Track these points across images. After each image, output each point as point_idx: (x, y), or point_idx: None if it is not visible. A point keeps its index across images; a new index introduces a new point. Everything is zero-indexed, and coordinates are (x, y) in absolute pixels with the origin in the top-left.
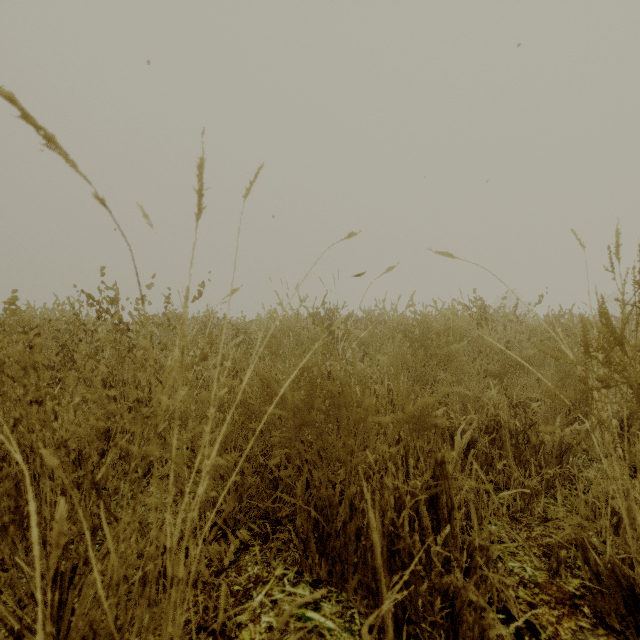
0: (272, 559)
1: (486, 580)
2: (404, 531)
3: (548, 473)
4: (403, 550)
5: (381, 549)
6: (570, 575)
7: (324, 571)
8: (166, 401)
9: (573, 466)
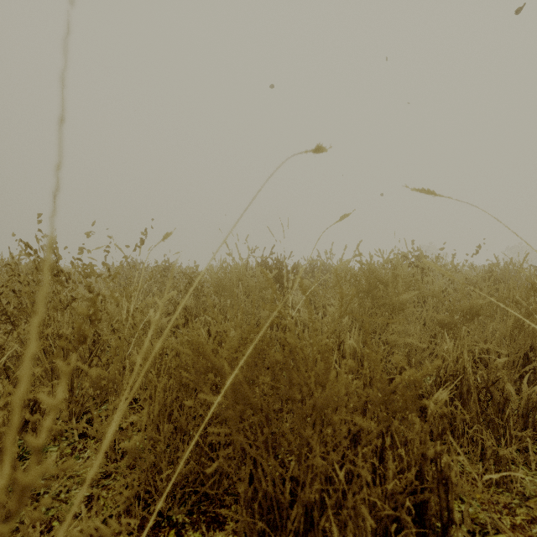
0: None
1: None
2: None
3: (517, 437)
4: None
5: None
6: None
7: None
8: None
9: None
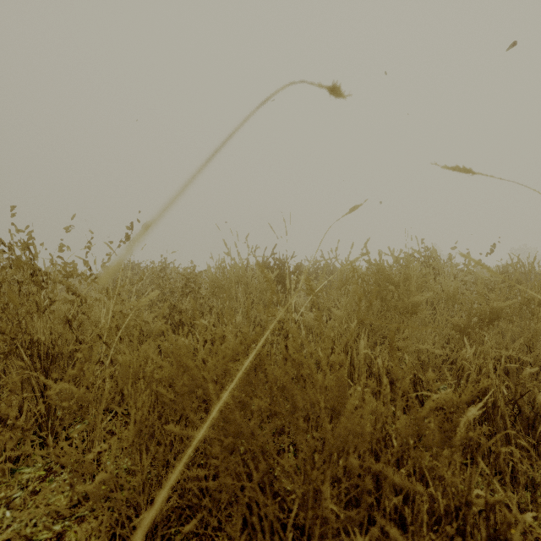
0: None
1: None
2: None
3: None
4: None
5: None
6: None
7: None
8: None
9: None
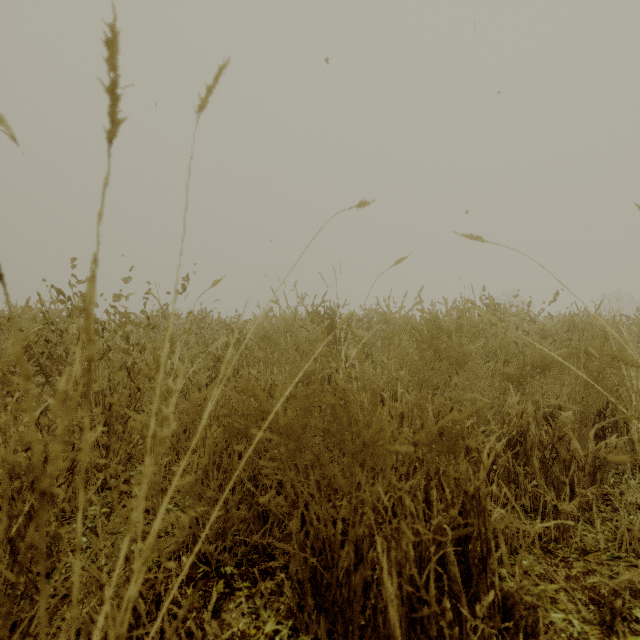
0: (262, 609)
1: (526, 639)
2: (432, 594)
3: (582, 494)
4: (430, 619)
5: (402, 621)
6: (628, 631)
7: (325, 628)
8: (57, 451)
9: (607, 484)
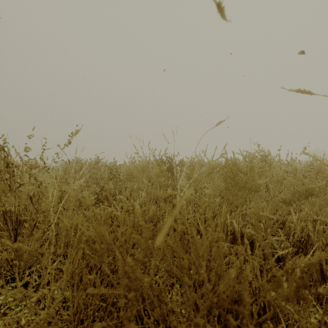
0: None
1: None
2: None
3: None
4: None
5: None
6: None
7: None
8: None
9: None
